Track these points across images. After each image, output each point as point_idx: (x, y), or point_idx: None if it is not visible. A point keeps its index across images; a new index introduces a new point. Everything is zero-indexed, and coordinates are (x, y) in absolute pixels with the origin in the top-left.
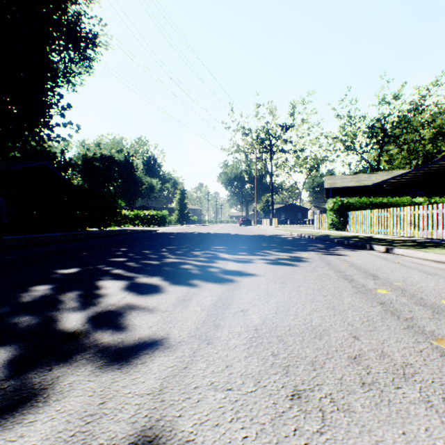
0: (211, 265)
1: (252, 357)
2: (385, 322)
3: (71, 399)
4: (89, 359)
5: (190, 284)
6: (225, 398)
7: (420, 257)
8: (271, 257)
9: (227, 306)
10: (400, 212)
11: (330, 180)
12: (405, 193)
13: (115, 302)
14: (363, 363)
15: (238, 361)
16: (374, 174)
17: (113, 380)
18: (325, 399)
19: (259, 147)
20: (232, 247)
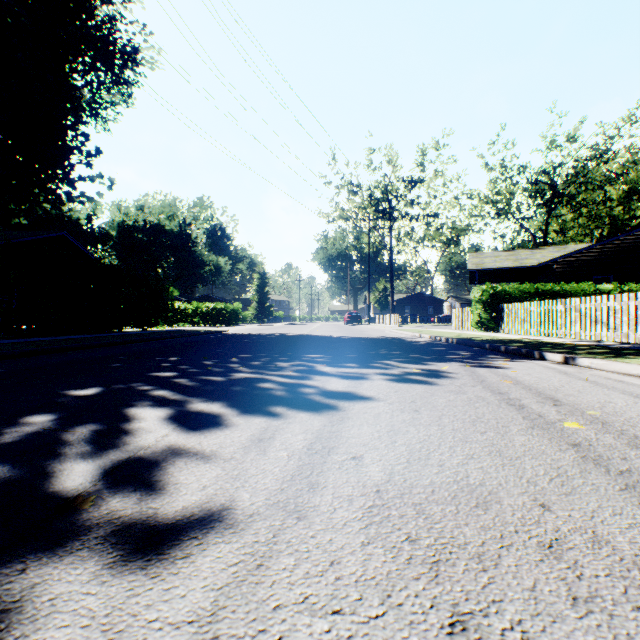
0: (304, 383)
1: (373, 544)
2: (588, 479)
3: (49, 634)
4: (93, 550)
5: (272, 414)
6: (330, 632)
7: (617, 371)
8: (394, 371)
9: (330, 451)
10: (581, 304)
11: (476, 258)
12: (584, 277)
13: (150, 443)
14: (568, 558)
15: (351, 554)
16: (540, 249)
17: (130, 593)
18: (512, 634)
19: (372, 212)
20: (335, 356)
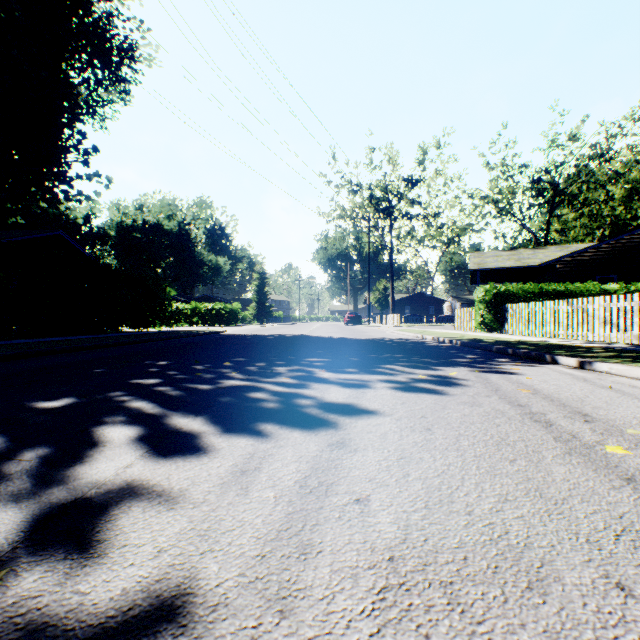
0: (301, 392)
1: None
2: None
3: None
4: None
5: (261, 433)
6: None
7: None
8: (398, 377)
9: (328, 490)
10: (589, 305)
11: (478, 258)
12: (588, 277)
13: (108, 477)
14: None
15: None
16: (542, 249)
17: None
18: None
19: (372, 211)
20: (335, 360)
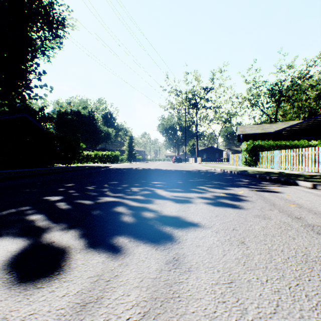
0: (147, 206)
1: None
2: None
3: None
4: None
5: (113, 248)
6: None
7: None
8: (208, 195)
9: None
10: (305, 152)
11: (241, 128)
12: (299, 138)
13: None
14: None
15: None
16: (274, 124)
17: None
18: None
19: (187, 105)
20: (169, 183)
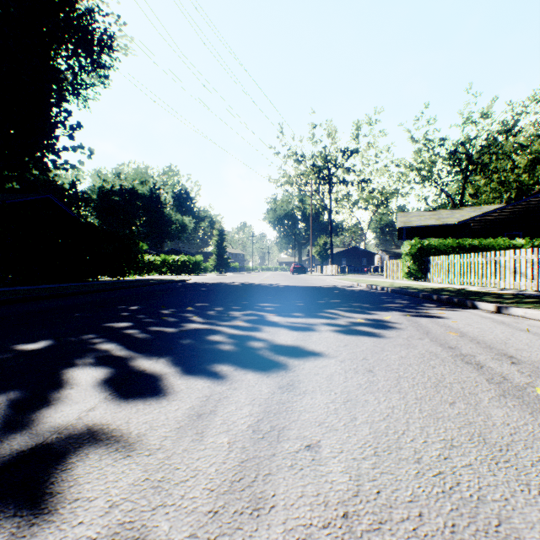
0: (253, 335)
1: None
2: None
3: None
4: None
5: (217, 375)
6: None
7: None
8: (340, 321)
9: (279, 435)
10: (501, 257)
11: (404, 217)
12: (497, 234)
13: (70, 421)
14: None
15: None
16: (458, 210)
17: None
18: None
19: (314, 178)
20: (283, 305)
